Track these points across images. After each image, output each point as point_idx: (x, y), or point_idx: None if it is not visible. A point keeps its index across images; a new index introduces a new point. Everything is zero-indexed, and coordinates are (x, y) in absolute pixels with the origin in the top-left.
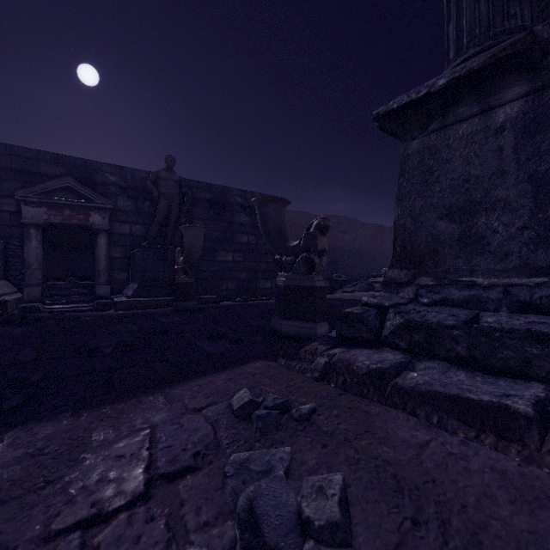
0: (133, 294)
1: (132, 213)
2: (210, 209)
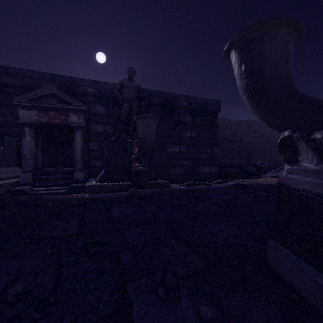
0: (99, 179)
1: (105, 116)
2: (162, 111)
